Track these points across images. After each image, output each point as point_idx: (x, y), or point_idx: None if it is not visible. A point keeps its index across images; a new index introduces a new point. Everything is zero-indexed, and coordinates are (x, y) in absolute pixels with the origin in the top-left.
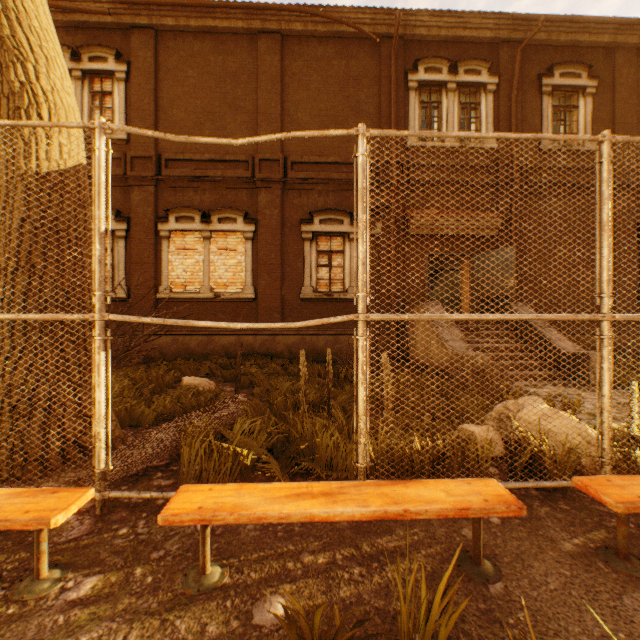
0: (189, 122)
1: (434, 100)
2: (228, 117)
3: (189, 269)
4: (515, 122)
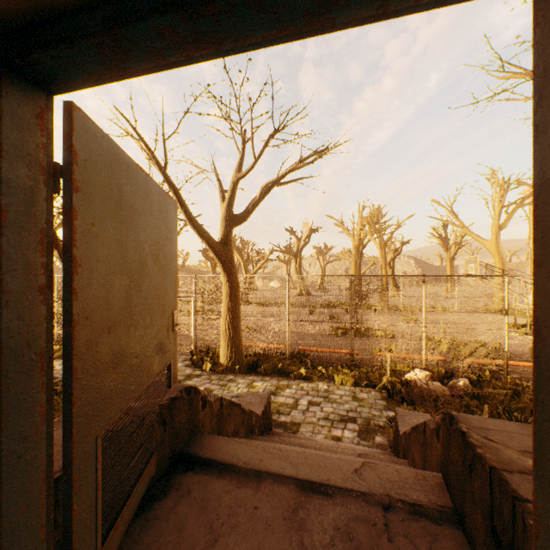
0: None
1: None
2: None
3: None
4: None
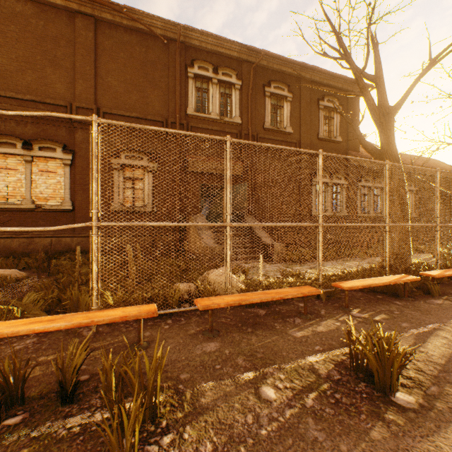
0: (11, 67)
1: (206, 87)
2: (49, 70)
3: (11, 185)
4: (251, 110)
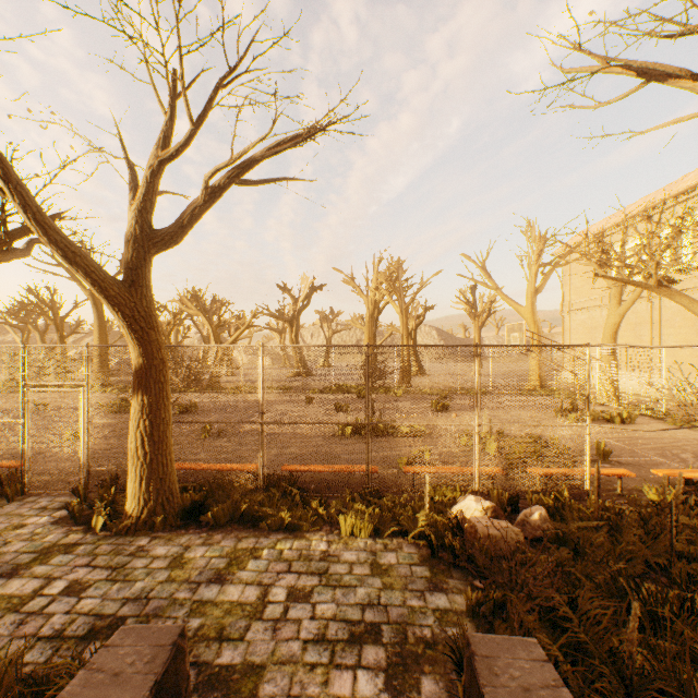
0: None
1: None
2: None
3: None
4: None
